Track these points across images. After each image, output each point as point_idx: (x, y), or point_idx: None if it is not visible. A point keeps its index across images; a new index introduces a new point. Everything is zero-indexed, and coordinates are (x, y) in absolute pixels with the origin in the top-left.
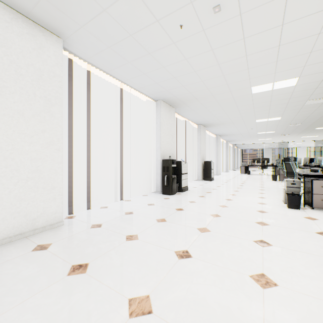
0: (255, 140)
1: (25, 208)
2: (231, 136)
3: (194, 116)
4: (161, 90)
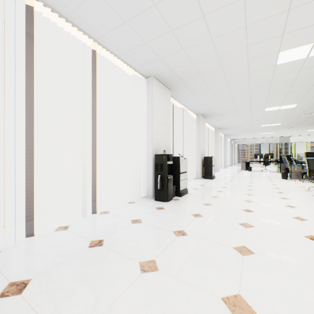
0: (256, 134)
1: None
2: (231, 129)
3: (193, 103)
4: (152, 58)
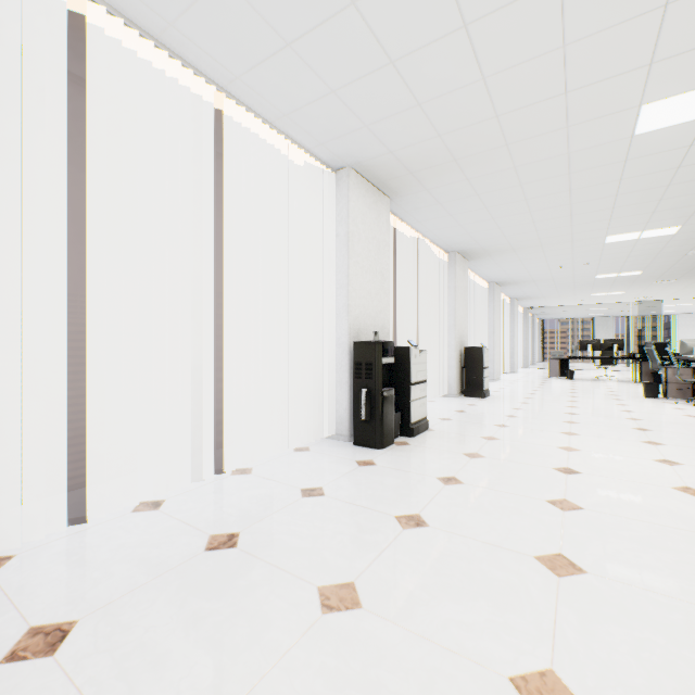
0: (583, 295)
1: None
2: (527, 284)
3: (440, 227)
4: (348, 126)
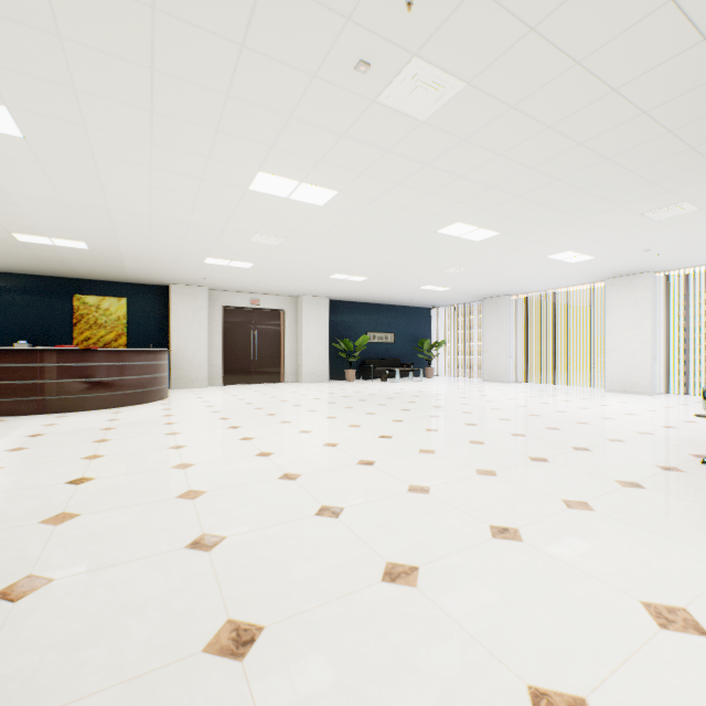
0: None
1: (626, 378)
2: None
3: None
4: None
